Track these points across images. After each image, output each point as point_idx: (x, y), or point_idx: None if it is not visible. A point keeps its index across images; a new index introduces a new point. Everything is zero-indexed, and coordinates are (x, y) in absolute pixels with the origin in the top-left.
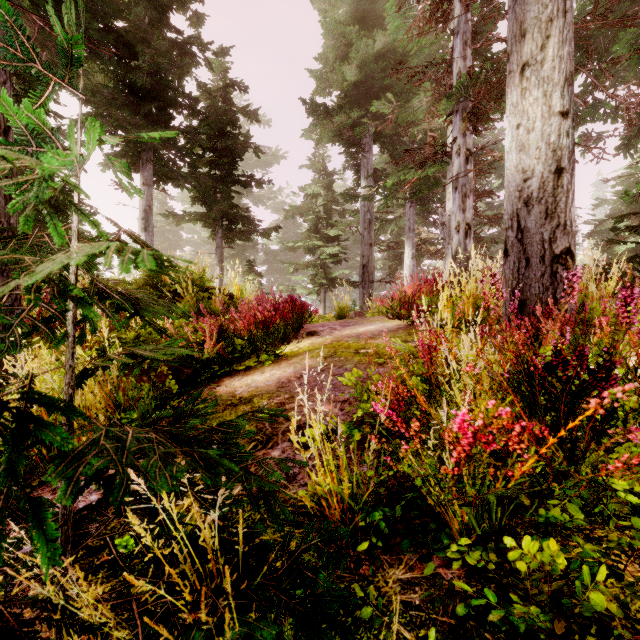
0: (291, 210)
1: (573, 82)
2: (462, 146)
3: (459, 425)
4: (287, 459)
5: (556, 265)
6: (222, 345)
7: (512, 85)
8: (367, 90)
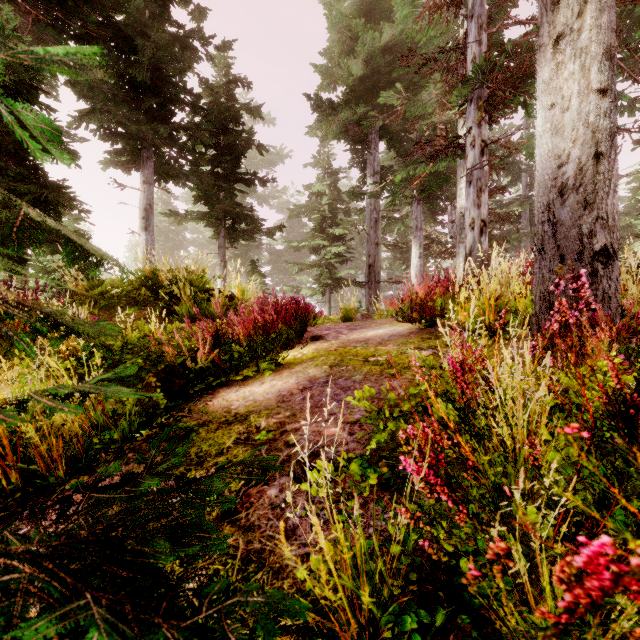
0: (295, 209)
1: (615, 54)
2: (477, 137)
3: (588, 559)
4: (270, 601)
5: (595, 264)
6: (219, 351)
7: (542, 61)
8: (373, 85)
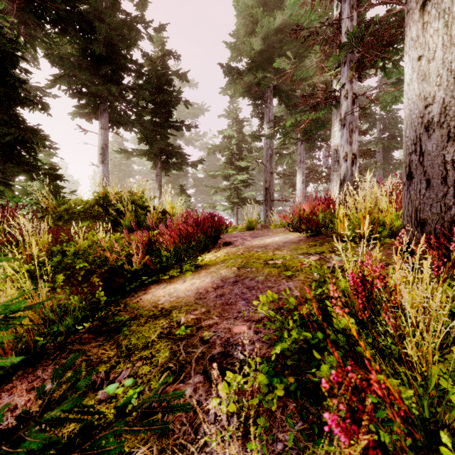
0: (212, 148)
1: None
2: (349, 91)
3: None
4: None
5: None
6: (152, 255)
7: (409, 23)
8: (269, 57)
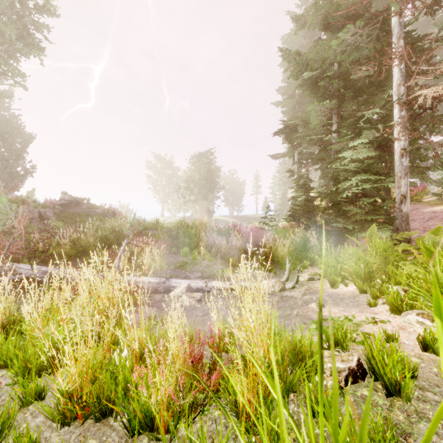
0: None
1: None
2: None
3: None
4: None
5: None
6: None
7: None
8: None
